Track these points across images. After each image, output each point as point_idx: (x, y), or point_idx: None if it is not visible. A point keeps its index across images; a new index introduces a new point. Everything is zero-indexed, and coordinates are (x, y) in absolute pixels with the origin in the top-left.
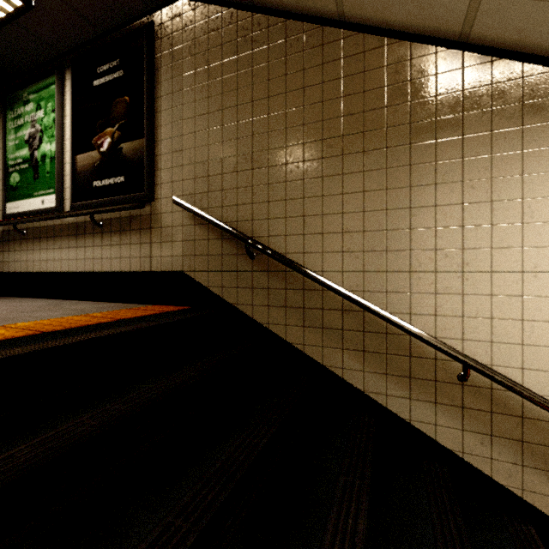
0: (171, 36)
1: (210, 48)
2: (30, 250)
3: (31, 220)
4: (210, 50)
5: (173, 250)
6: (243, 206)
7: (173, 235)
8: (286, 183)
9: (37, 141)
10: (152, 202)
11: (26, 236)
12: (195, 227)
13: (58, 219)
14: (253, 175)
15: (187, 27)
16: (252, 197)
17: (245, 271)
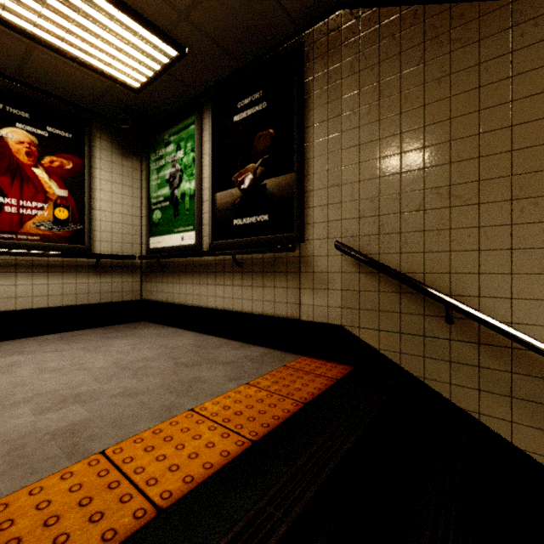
0: (326, 55)
1: (382, 60)
2: (170, 283)
3: (174, 256)
4: (382, 62)
5: (329, 300)
6: (434, 254)
7: (329, 282)
8: (513, 226)
9: (177, 180)
10: (301, 244)
11: (166, 269)
12: (359, 276)
13: (199, 257)
14: (451, 214)
15: (348, 40)
16: (450, 243)
17: (438, 338)
